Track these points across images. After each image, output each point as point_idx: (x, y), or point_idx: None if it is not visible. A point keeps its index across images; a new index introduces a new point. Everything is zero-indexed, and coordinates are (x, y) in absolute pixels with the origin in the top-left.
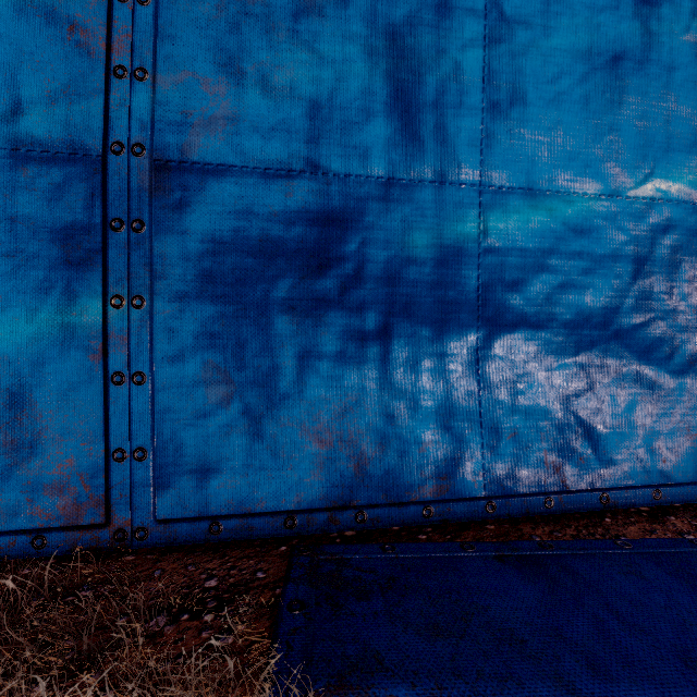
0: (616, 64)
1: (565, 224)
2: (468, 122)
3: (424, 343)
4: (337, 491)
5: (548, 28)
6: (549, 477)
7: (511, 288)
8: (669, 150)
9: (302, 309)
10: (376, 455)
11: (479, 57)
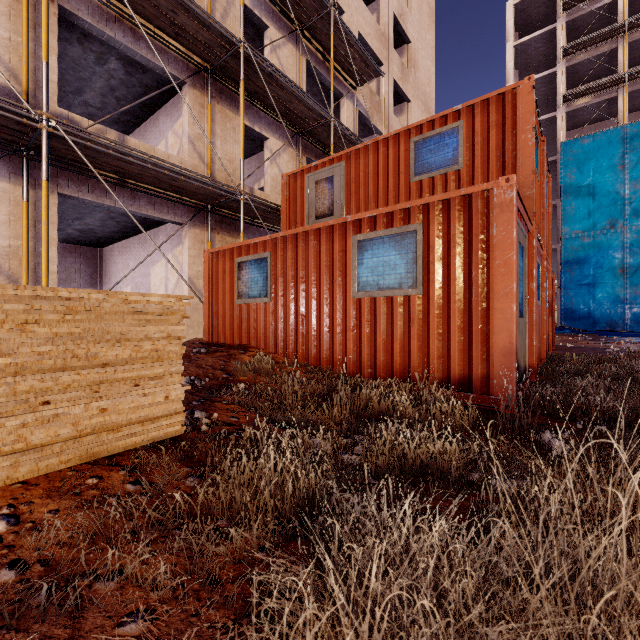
0: None
1: None
2: None
3: None
4: None
5: None
6: None
7: None
8: None
9: None
10: None
11: None
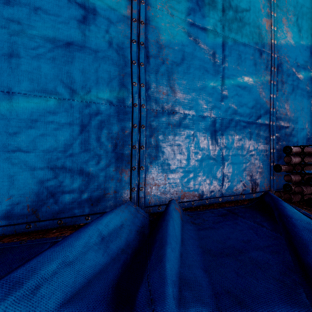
0: (69, 46)
1: (41, 109)
2: None
3: None
4: None
5: (31, 26)
6: (31, 215)
7: (9, 135)
8: (95, 83)
9: None
10: None
11: None
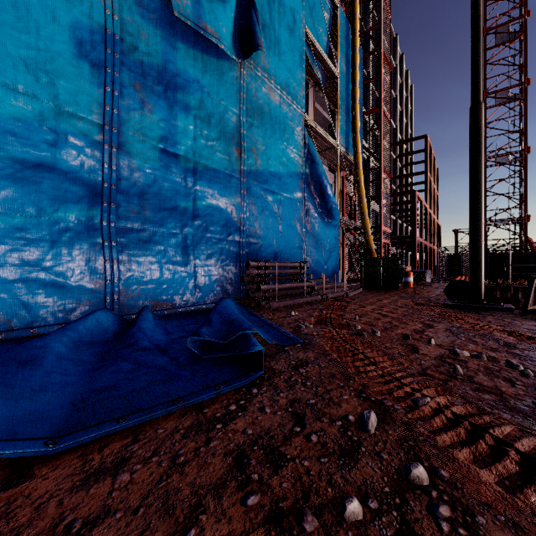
0: (40, 168)
1: (11, 226)
2: None
3: None
4: None
5: (0, 148)
6: (1, 325)
7: None
8: (68, 202)
9: None
10: None
11: None
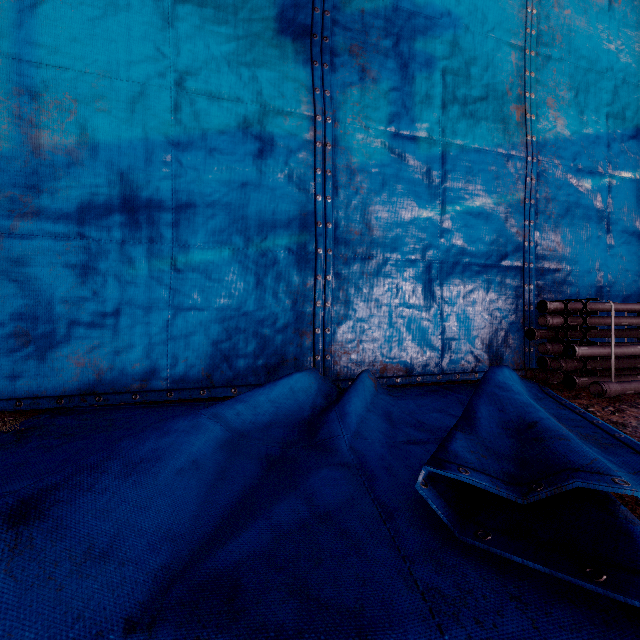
0: (244, 187)
1: (215, 262)
2: (162, 214)
3: (137, 318)
4: (90, 386)
5: (206, 170)
6: (206, 380)
7: (185, 292)
8: (272, 227)
9: (70, 302)
10: (111, 370)
11: (168, 184)
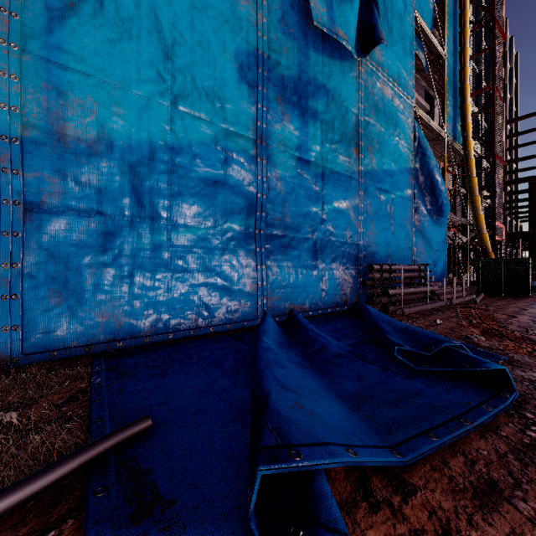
0: (216, 184)
1: (198, 237)
2: (162, 200)
3: (144, 279)
4: (108, 335)
5: (191, 170)
6: (192, 323)
7: (178, 259)
8: (233, 214)
9: (92, 267)
10: (124, 321)
11: (166, 177)
